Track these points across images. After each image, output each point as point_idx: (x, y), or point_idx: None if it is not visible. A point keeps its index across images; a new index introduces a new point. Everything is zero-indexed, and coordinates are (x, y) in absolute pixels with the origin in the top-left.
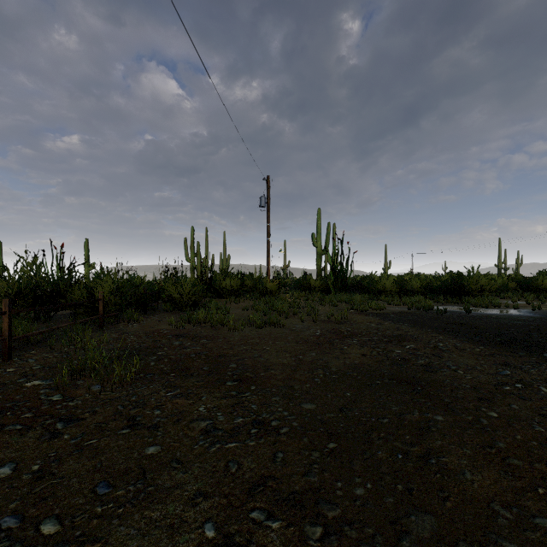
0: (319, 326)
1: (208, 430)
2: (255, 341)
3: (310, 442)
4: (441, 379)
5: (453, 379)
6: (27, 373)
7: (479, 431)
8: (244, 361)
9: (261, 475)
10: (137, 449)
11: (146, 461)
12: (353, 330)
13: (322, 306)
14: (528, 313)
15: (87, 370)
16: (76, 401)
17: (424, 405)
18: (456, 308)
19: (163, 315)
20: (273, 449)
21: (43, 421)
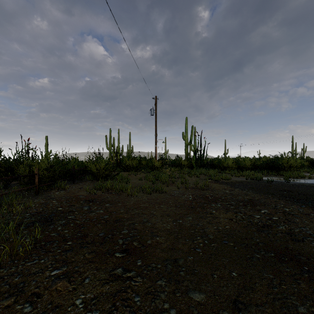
0: (190, 192)
1: None
2: (145, 205)
3: None
4: None
5: None
6: None
7: None
8: (134, 226)
9: None
10: None
11: None
12: (214, 195)
13: (190, 177)
14: None
15: None
16: None
17: None
18: (276, 178)
19: (85, 184)
20: None
21: None
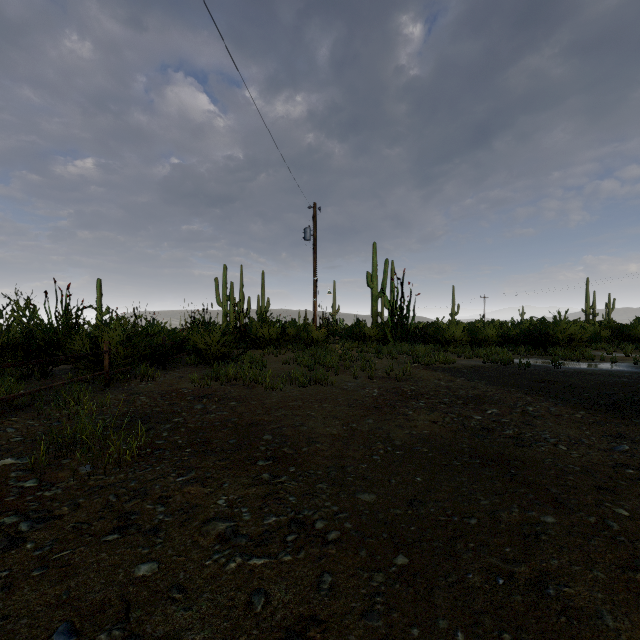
0: (376, 385)
1: (228, 536)
2: (297, 404)
3: (370, 556)
4: (539, 458)
5: (555, 457)
6: (2, 447)
7: (609, 541)
8: (281, 430)
9: (298, 615)
10: (124, 568)
11: (134, 587)
12: (418, 389)
13: (379, 359)
14: (630, 367)
15: (76, 445)
16: (55, 489)
17: (524, 498)
18: (541, 361)
19: (186, 371)
20: (317, 568)
21: (3, 521)
